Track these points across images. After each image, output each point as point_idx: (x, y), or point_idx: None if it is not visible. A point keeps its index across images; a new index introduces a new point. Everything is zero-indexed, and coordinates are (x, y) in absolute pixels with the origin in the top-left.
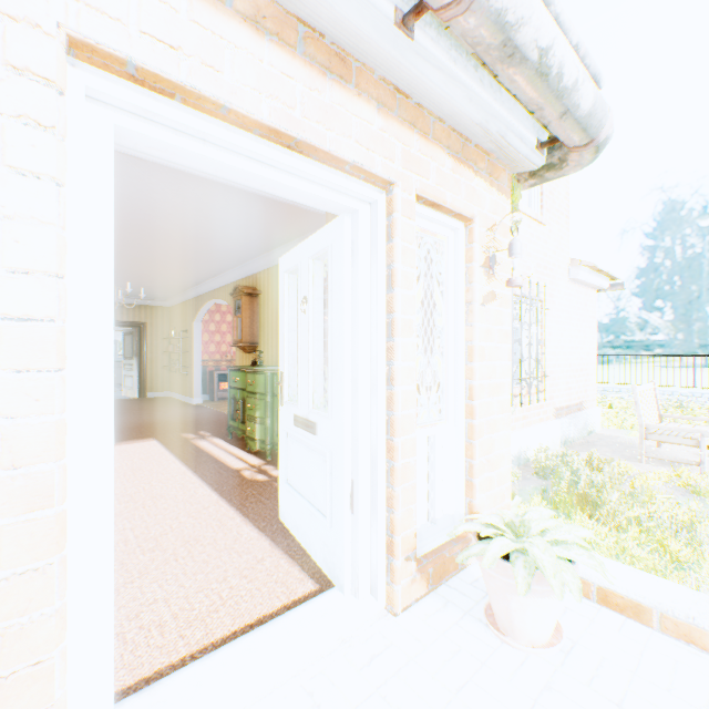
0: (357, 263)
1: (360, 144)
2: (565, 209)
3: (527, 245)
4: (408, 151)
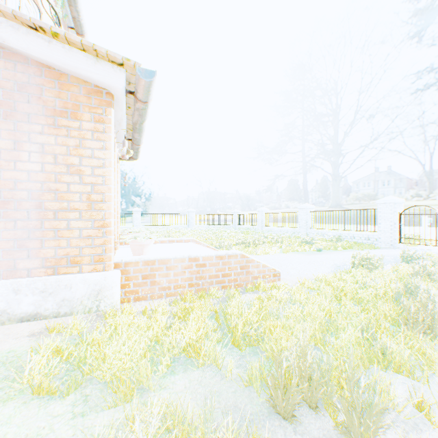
0: None
1: None
2: None
3: None
4: None
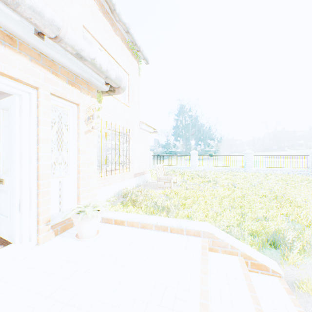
0: (22, 115)
1: (22, 71)
2: (138, 103)
3: (123, 114)
4: (47, 76)
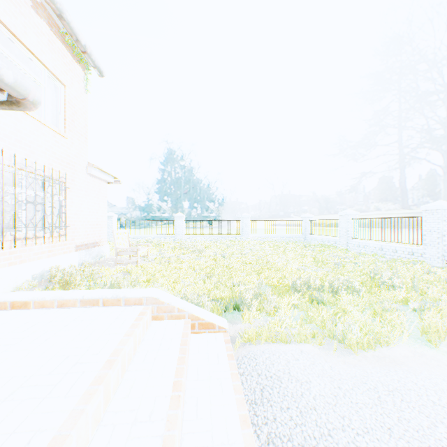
0: None
1: None
2: (85, 134)
3: (54, 147)
4: None
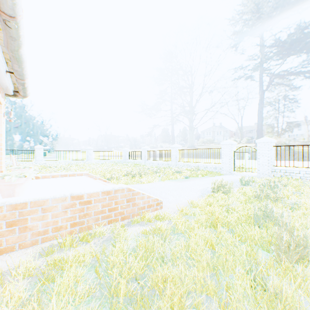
0: None
1: None
2: None
3: None
4: None
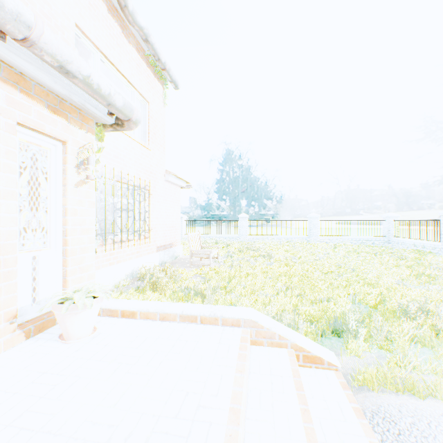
0: None
1: None
2: (163, 144)
3: (140, 159)
4: (12, 97)
